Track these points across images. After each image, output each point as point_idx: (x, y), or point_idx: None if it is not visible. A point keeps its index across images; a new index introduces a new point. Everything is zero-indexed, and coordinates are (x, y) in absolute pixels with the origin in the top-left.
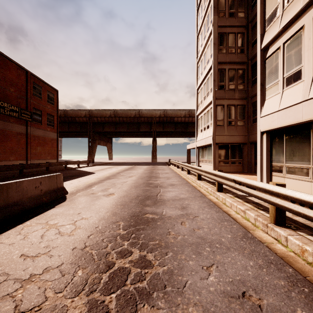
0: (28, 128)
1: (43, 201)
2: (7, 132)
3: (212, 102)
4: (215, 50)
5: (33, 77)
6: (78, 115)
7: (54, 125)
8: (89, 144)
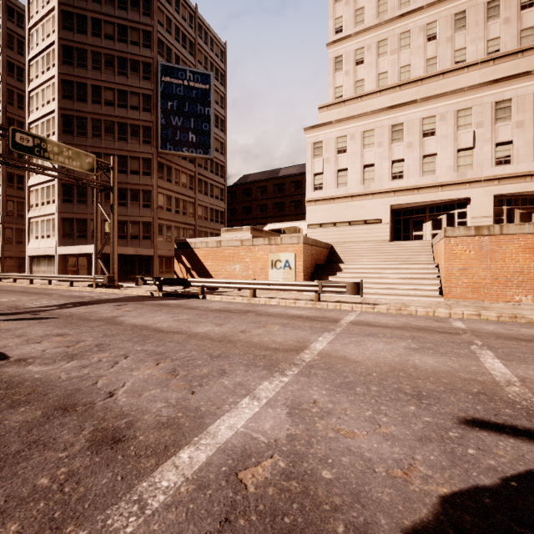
0: None
1: None
2: None
3: (1, 225)
4: (4, 185)
5: None
6: None
7: None
8: None
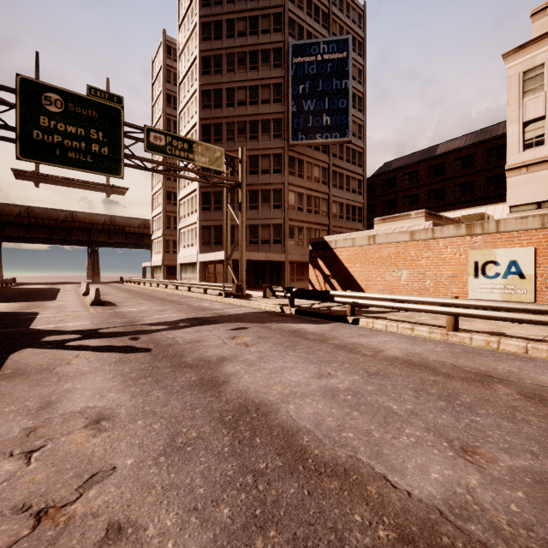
0: None
1: None
2: None
3: (162, 237)
4: (164, 203)
5: None
6: None
7: None
8: None
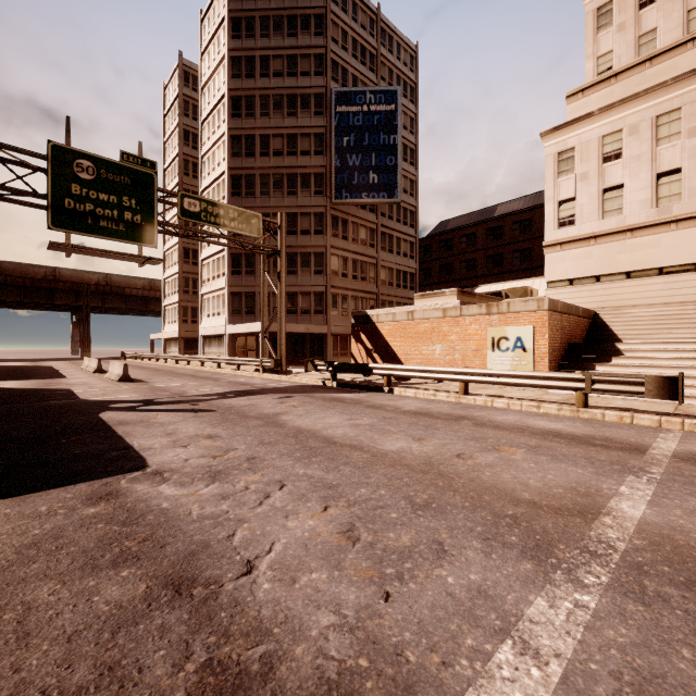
0: None
1: None
2: None
3: (179, 304)
4: (181, 262)
5: None
6: None
7: None
8: None
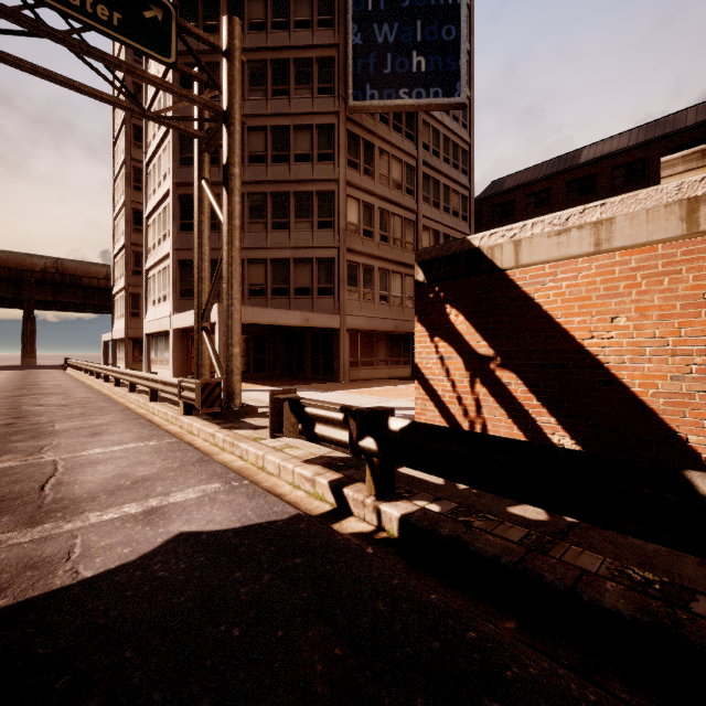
0: None
1: None
2: None
3: (125, 289)
4: (128, 229)
5: None
6: None
7: None
8: None
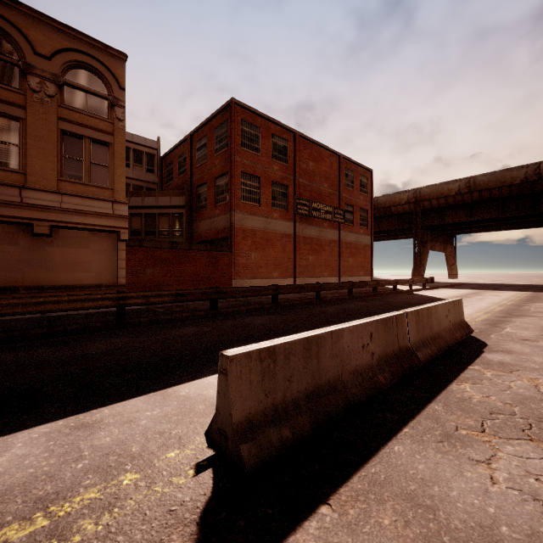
0: (340, 233)
1: (457, 339)
2: (321, 240)
3: None
4: None
5: (345, 161)
6: (396, 202)
7: (367, 224)
8: (414, 249)
